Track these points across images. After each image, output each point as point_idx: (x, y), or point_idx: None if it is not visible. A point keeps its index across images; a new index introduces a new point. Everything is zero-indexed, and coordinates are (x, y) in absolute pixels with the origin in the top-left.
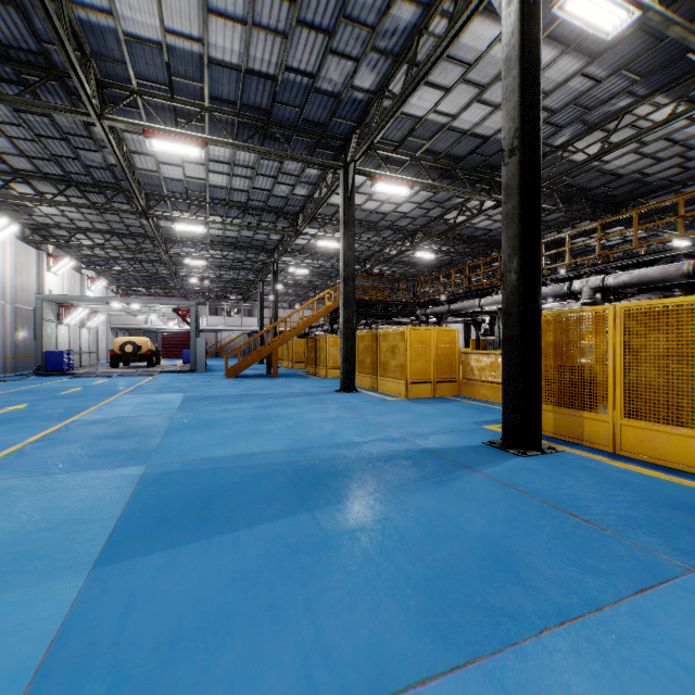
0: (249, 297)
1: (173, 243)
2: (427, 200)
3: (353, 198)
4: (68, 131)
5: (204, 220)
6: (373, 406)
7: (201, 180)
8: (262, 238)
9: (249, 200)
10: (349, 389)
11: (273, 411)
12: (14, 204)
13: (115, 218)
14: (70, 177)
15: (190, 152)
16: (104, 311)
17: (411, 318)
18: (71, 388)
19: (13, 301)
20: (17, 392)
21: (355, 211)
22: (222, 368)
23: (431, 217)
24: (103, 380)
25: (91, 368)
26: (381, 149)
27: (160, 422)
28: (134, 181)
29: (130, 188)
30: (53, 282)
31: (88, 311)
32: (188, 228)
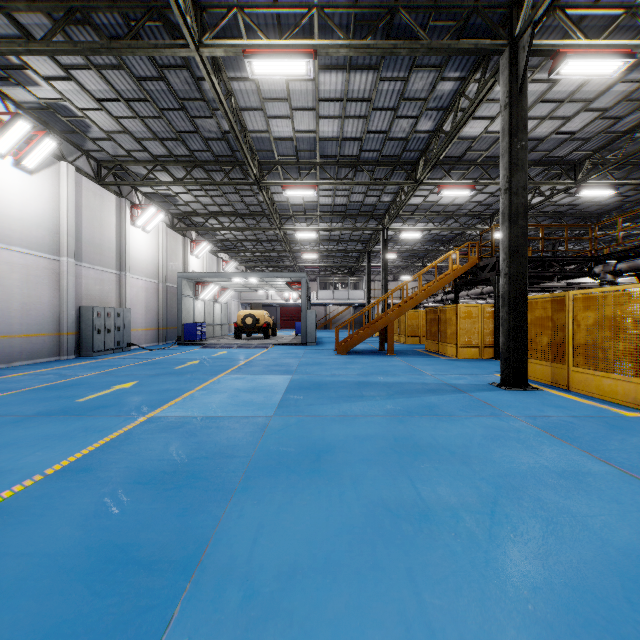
0: (355, 270)
1: (286, 219)
2: (621, 99)
3: (525, 89)
4: (184, 97)
5: (314, 183)
6: (617, 436)
7: (310, 133)
8: (372, 201)
9: (361, 151)
10: (518, 384)
11: (419, 427)
12: (161, 195)
13: (237, 198)
14: (194, 156)
15: (296, 70)
16: (231, 287)
17: (572, 280)
18: (190, 360)
19: (163, 280)
20: (146, 363)
21: (495, 142)
22: (331, 341)
23: (616, 132)
24: (223, 352)
25: (220, 339)
26: (572, 5)
27: (244, 441)
28: (245, 146)
29: (241, 151)
30: (195, 264)
31: (218, 287)
32: (298, 193)
